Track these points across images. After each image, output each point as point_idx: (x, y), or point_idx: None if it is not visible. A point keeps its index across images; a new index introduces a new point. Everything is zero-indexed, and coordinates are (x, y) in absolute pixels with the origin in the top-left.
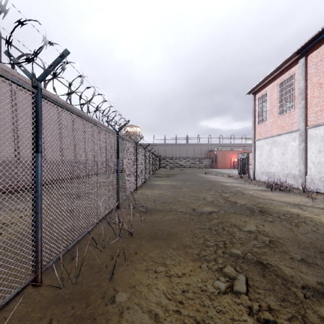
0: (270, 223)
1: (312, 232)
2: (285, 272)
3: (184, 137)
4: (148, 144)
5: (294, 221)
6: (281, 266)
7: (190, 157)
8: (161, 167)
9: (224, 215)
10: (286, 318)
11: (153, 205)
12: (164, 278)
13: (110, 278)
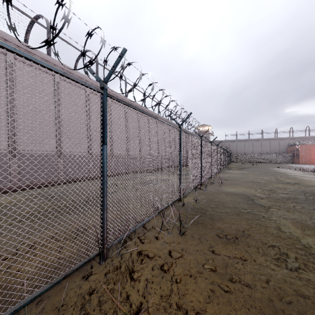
0: (292, 185)
1: (312, 188)
2: (277, 191)
3: (258, 132)
4: (223, 144)
5: (309, 186)
6: (278, 190)
7: (265, 152)
8: (232, 162)
9: (268, 182)
10: (267, 193)
11: (229, 178)
12: (235, 188)
13: (219, 185)
